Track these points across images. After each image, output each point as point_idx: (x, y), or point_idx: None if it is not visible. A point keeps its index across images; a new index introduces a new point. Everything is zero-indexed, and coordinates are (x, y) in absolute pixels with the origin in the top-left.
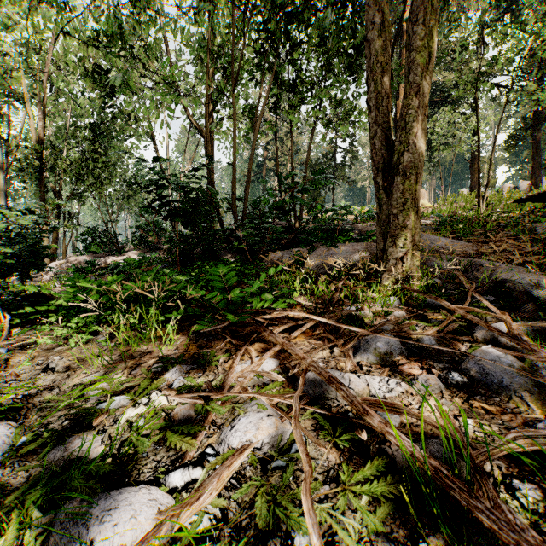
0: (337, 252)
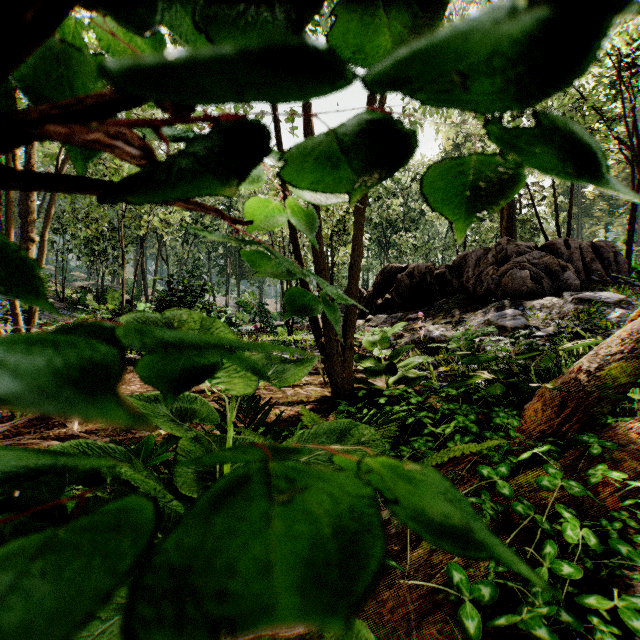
0: None
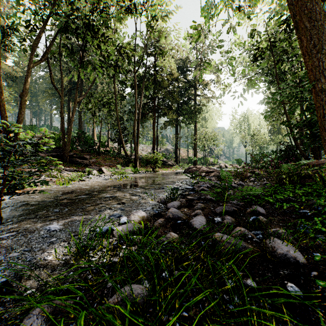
0: None
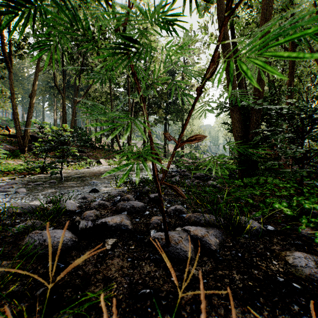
0: (3, 147)
